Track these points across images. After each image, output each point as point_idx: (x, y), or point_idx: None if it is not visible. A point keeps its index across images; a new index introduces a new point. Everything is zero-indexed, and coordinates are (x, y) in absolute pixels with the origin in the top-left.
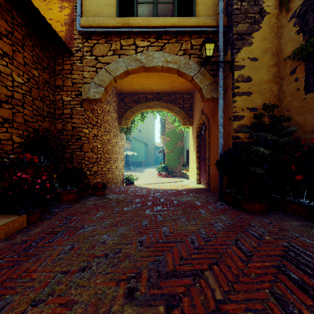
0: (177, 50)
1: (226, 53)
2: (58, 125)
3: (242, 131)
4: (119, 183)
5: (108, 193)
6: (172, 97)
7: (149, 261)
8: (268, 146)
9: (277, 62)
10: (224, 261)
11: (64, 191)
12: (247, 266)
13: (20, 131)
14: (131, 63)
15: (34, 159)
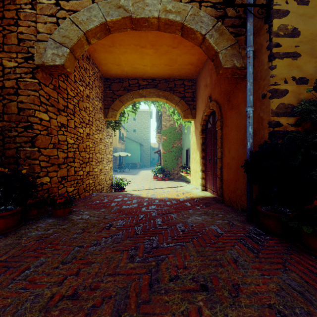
0: None
1: None
2: None
3: (285, 114)
4: (105, 190)
5: (77, 210)
6: (170, 84)
7: None
8: None
9: None
10: None
11: None
12: None
13: None
14: (111, 11)
15: None
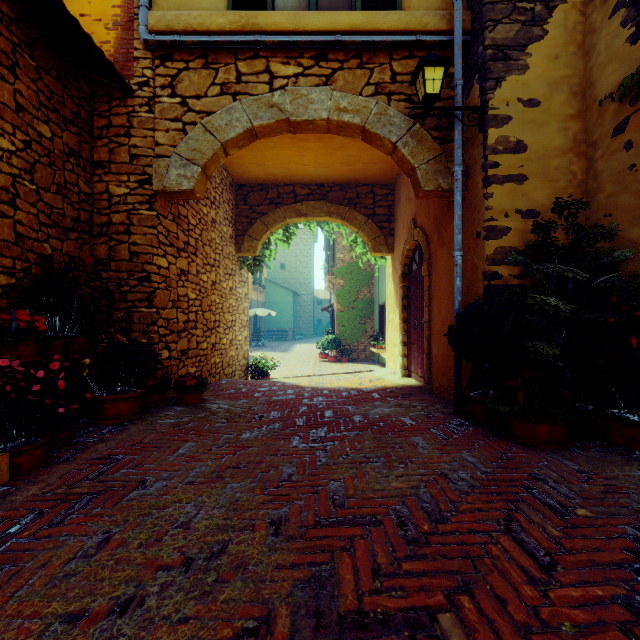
0: (361, 84)
1: (470, 90)
2: (98, 248)
3: (505, 261)
4: (237, 376)
5: (210, 398)
6: (350, 194)
7: (296, 581)
8: (565, 294)
9: (583, 108)
10: (487, 581)
11: (107, 395)
12: (547, 598)
13: (7, 260)
14: (260, 112)
15: (35, 323)
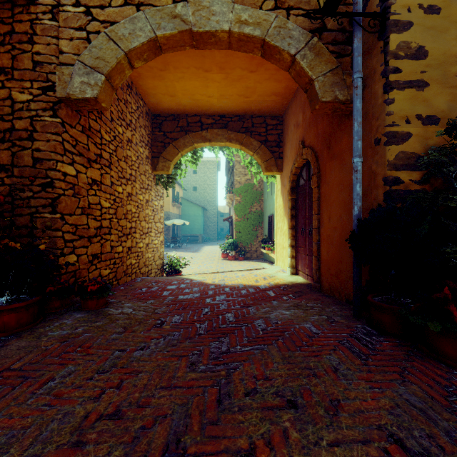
0: None
1: (366, 4)
2: (1, 154)
3: (406, 166)
4: (154, 273)
5: (116, 301)
6: (246, 123)
7: None
8: None
9: None
10: None
11: None
12: None
13: None
14: (163, 22)
15: None
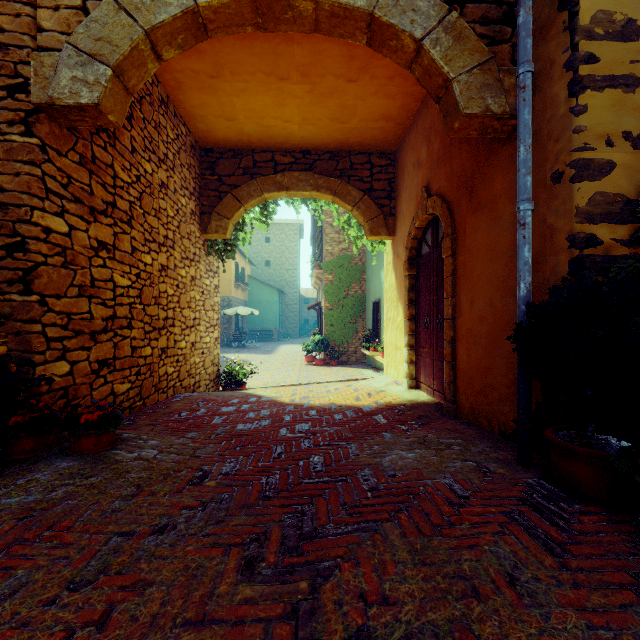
0: None
1: None
2: None
3: (607, 217)
4: (204, 386)
5: (133, 436)
6: (342, 164)
7: None
8: None
9: None
10: None
11: None
12: None
13: None
14: None
15: None
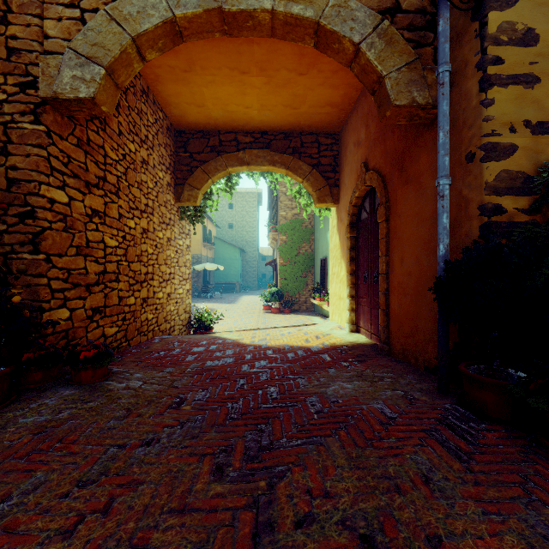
0: None
1: None
2: None
3: (511, 190)
4: (177, 330)
5: (121, 370)
6: (294, 142)
7: None
8: None
9: None
10: None
11: None
12: None
13: None
14: None
15: None
